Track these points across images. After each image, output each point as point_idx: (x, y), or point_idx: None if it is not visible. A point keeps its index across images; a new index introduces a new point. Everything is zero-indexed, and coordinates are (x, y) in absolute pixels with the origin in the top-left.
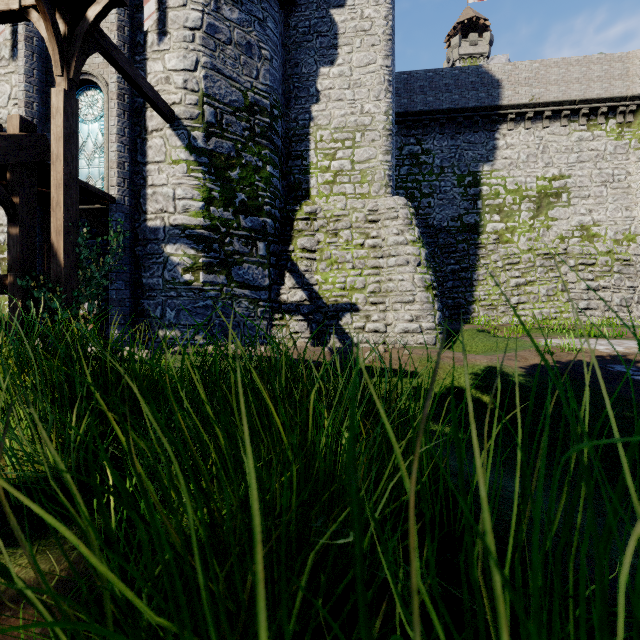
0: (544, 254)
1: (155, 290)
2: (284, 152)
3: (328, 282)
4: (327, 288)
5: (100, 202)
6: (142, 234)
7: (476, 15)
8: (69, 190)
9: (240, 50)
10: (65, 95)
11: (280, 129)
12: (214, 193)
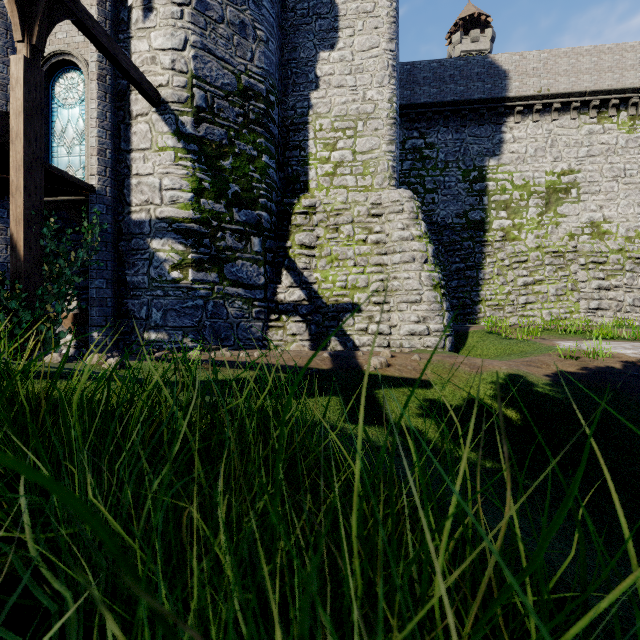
0: (553, 252)
1: (140, 289)
2: (281, 142)
3: (328, 280)
4: (327, 287)
5: (79, 192)
6: (126, 228)
7: (478, 11)
8: (31, 173)
9: (233, 30)
10: (26, 64)
11: (277, 117)
12: (204, 183)
